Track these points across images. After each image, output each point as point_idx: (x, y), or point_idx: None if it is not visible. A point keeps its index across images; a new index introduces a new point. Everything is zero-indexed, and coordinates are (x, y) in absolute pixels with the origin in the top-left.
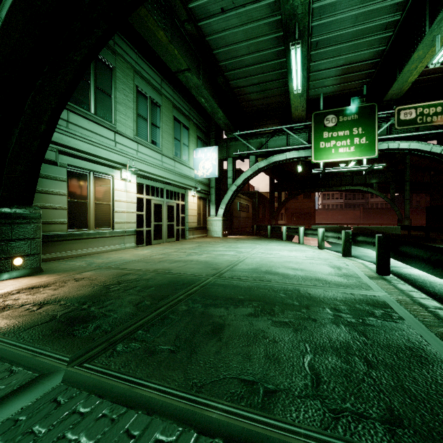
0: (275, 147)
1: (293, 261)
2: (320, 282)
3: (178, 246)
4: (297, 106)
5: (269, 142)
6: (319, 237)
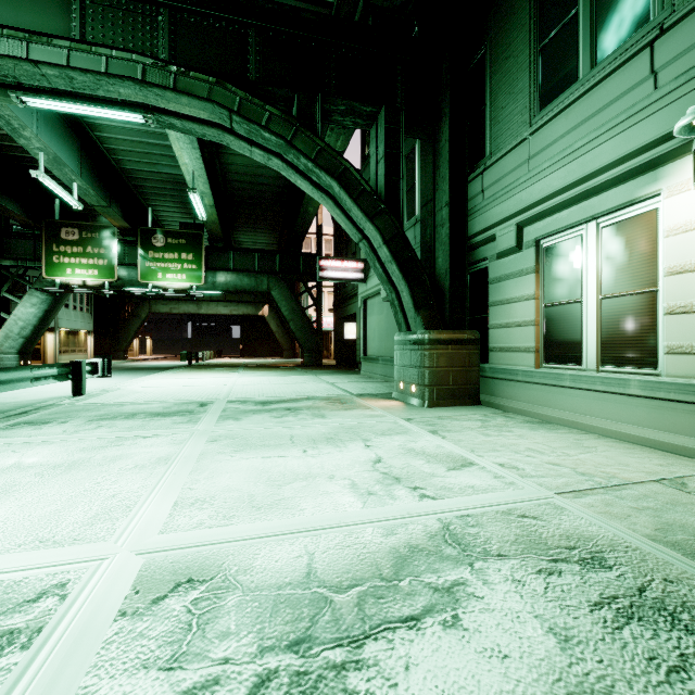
0: None
1: None
2: (3, 448)
3: None
4: None
5: None
6: None
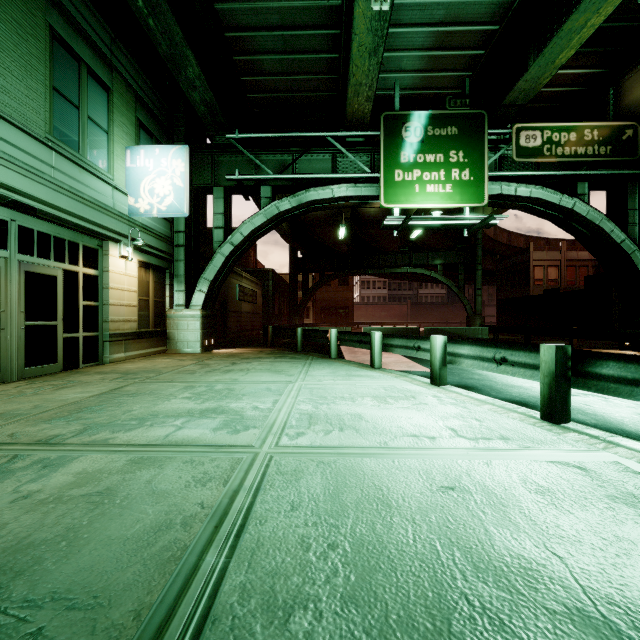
0: (312, 173)
1: (460, 478)
2: None
3: (36, 395)
4: (359, 85)
5: (299, 165)
6: (436, 356)
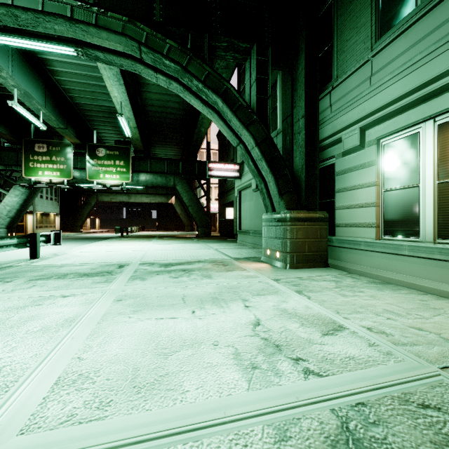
0: None
1: None
2: None
3: None
4: None
5: None
6: None
